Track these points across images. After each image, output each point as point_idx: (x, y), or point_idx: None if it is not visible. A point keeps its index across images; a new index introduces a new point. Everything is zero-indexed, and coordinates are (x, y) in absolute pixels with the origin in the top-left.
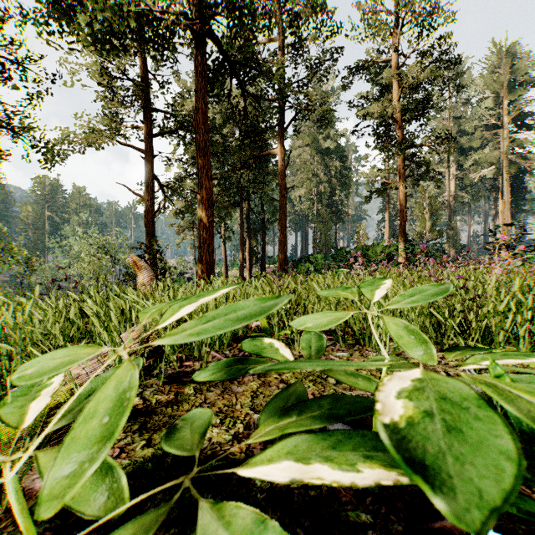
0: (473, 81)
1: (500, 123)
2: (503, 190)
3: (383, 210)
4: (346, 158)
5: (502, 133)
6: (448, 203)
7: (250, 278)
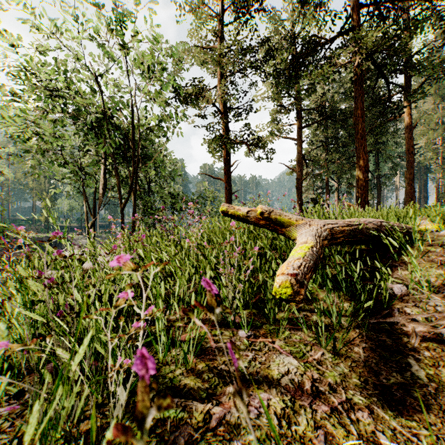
0: None
1: None
2: None
3: None
4: None
5: None
6: None
7: None
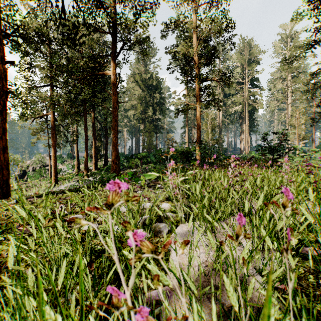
0: (231, 56)
1: (244, 81)
2: (245, 118)
3: (184, 126)
4: (163, 92)
5: (245, 87)
6: (218, 124)
7: (95, 169)
